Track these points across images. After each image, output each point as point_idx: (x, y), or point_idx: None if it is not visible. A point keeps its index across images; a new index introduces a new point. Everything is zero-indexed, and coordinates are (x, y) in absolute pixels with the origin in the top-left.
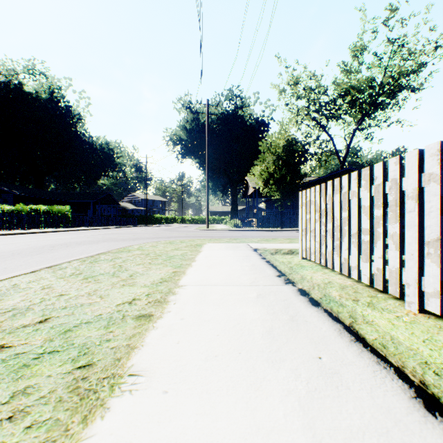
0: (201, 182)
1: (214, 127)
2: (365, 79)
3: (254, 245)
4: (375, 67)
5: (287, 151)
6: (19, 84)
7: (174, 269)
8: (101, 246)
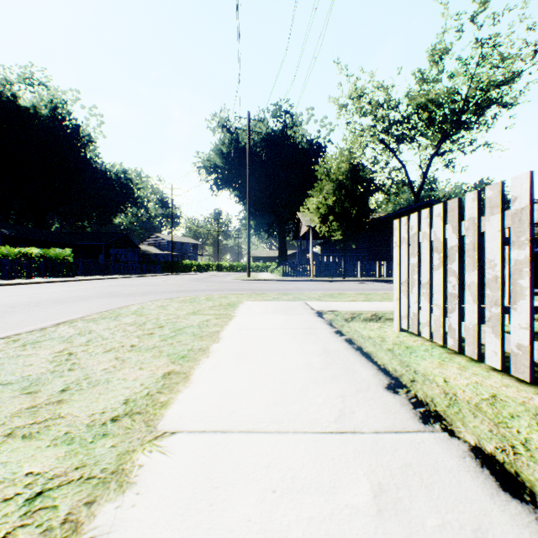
0: (242, 220)
1: (257, 150)
2: (446, 90)
3: (315, 304)
4: (458, 76)
5: (352, 178)
6: (12, 96)
7: (169, 365)
8: (86, 306)
